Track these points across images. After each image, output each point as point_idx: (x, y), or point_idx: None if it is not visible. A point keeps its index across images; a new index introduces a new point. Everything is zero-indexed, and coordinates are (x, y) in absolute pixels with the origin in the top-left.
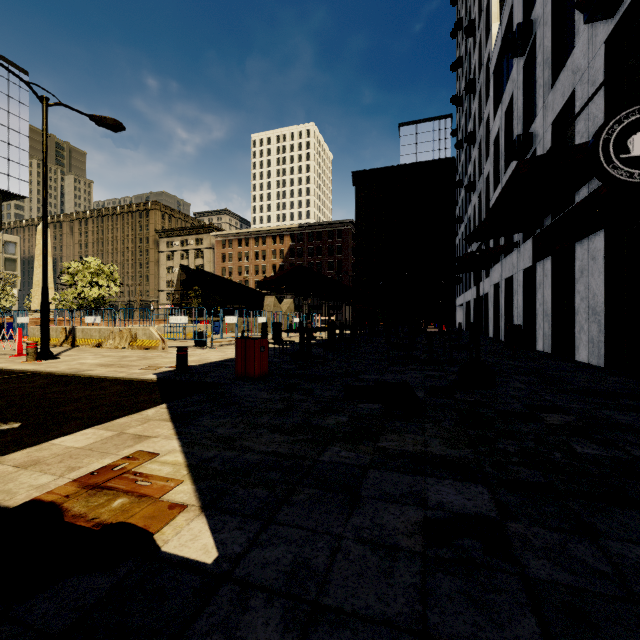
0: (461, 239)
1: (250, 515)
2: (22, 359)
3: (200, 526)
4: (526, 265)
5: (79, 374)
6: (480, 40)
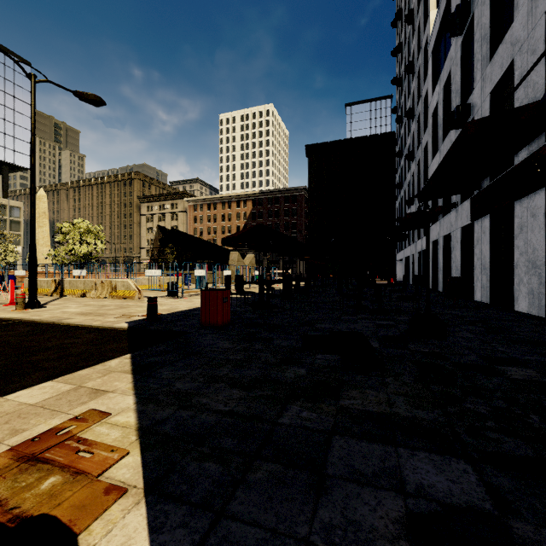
0: (401, 202)
1: (198, 503)
2: (13, 308)
3: (137, 521)
4: (464, 223)
5: (58, 322)
6: (418, 27)
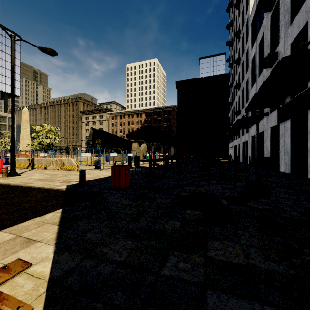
0: (231, 114)
1: None
2: (1, 176)
3: None
4: (273, 125)
5: (24, 185)
6: (242, 10)
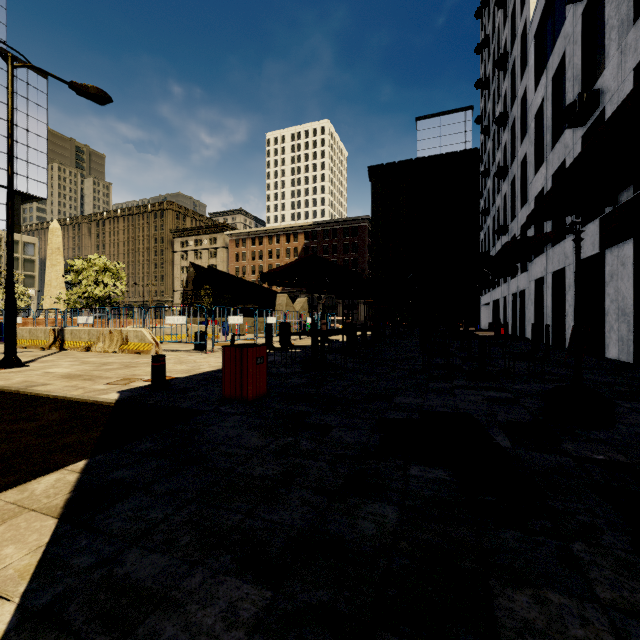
0: (487, 233)
1: None
2: None
3: None
4: (587, 253)
5: (24, 391)
6: (513, 11)
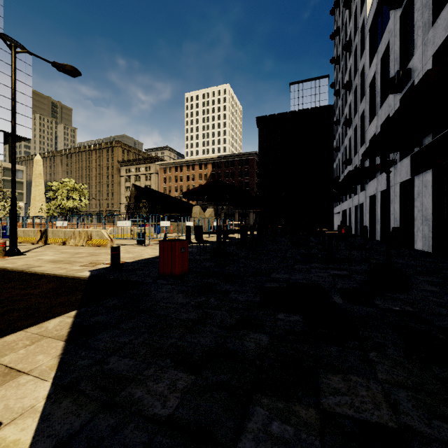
0: (338, 164)
1: None
2: None
3: None
4: (403, 179)
5: (26, 270)
6: (355, 11)
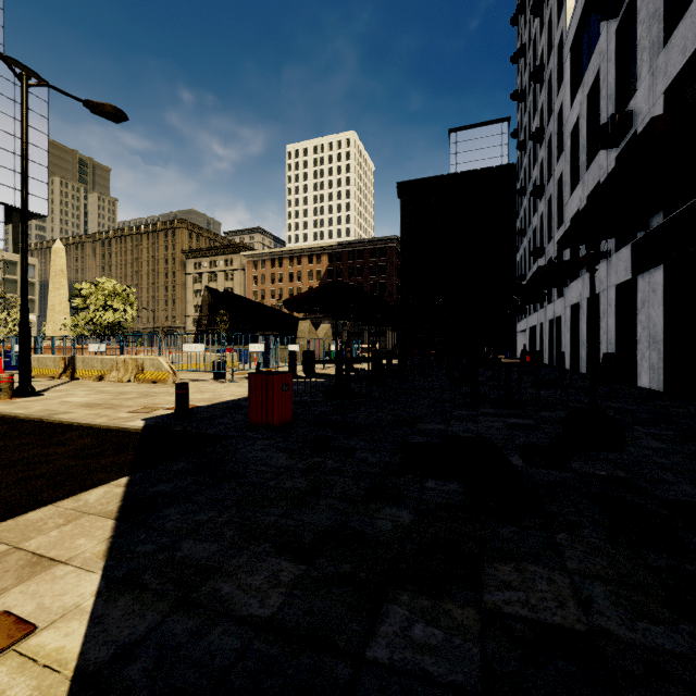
0: (523, 255)
1: None
2: None
3: None
4: (621, 279)
5: (47, 419)
6: (549, 20)
